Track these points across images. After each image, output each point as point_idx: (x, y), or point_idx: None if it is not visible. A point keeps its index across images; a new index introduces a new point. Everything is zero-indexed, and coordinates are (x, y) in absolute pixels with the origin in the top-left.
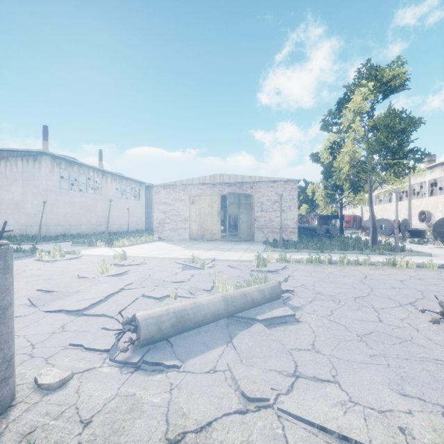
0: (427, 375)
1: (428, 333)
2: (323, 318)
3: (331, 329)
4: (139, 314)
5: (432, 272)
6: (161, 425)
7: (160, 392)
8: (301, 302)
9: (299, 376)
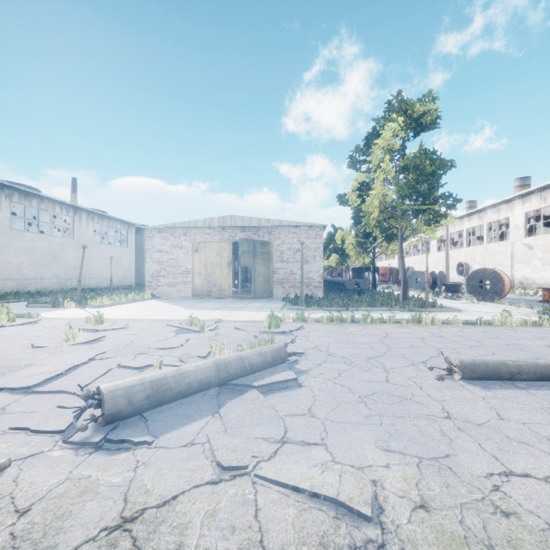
0: (415, 430)
1: (430, 390)
2: (329, 381)
3: (333, 392)
4: (104, 386)
5: (455, 329)
6: (117, 505)
7: (122, 471)
8: (309, 366)
9: (286, 441)
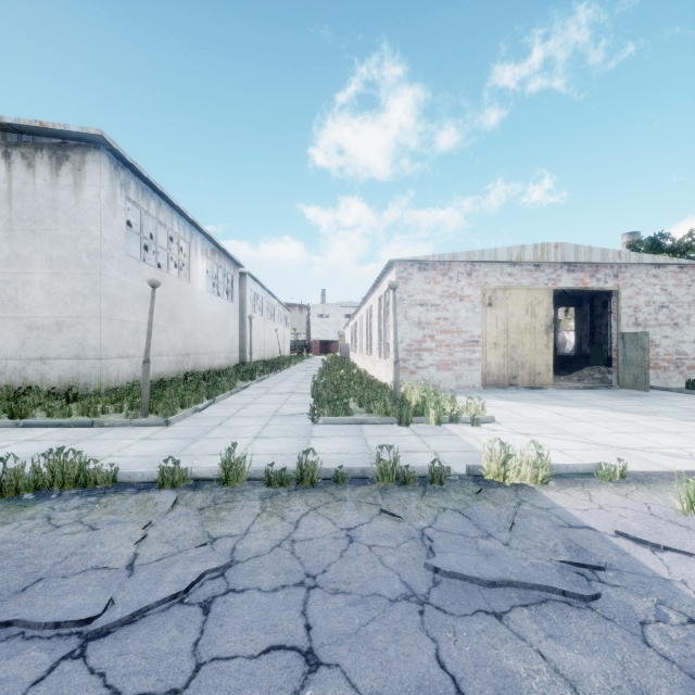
0: None
1: None
2: None
3: None
4: None
5: None
6: None
7: None
8: None
9: None
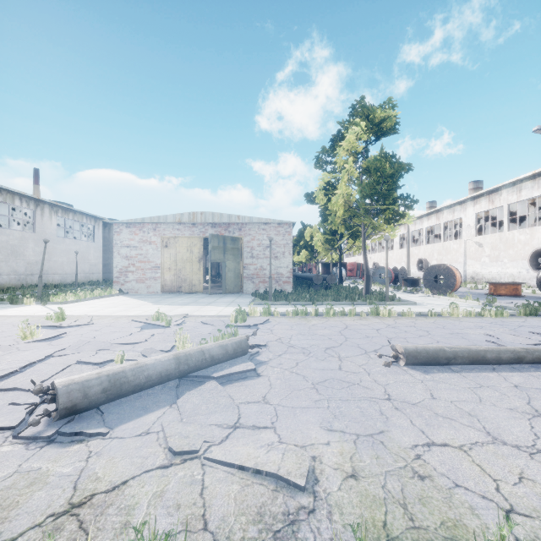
0: (357, 412)
1: (377, 376)
2: (286, 370)
3: (289, 380)
4: (58, 380)
5: (409, 320)
6: (66, 492)
7: (74, 461)
8: (269, 357)
9: (238, 427)
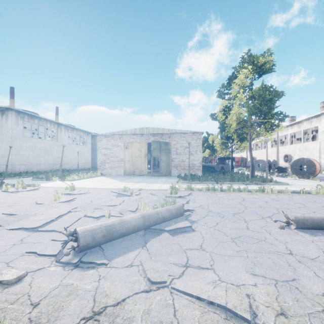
0: (270, 262)
1: (276, 235)
2: (211, 227)
3: (214, 235)
4: (79, 228)
5: (287, 196)
6: (89, 303)
7: (91, 281)
8: (197, 218)
9: (188, 266)
